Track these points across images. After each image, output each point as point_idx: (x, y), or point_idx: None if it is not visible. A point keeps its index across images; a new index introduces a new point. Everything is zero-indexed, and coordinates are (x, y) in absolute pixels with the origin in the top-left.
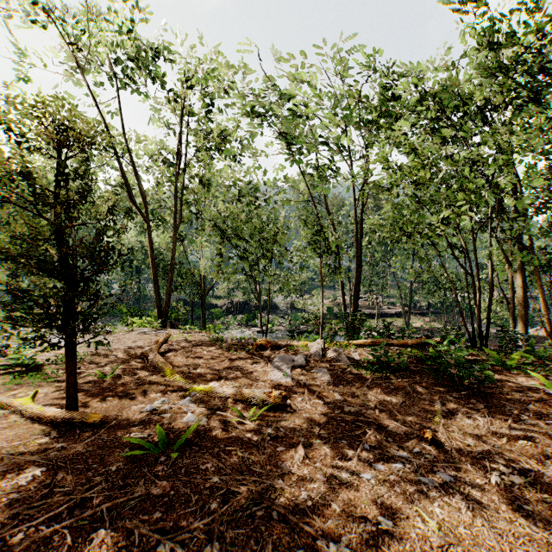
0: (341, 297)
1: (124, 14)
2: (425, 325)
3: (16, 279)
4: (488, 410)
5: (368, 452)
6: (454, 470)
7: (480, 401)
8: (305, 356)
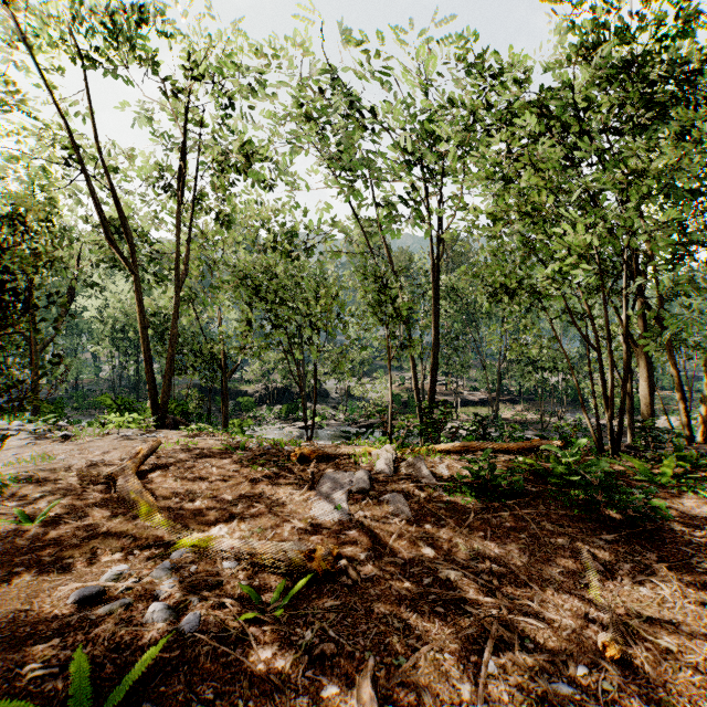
0: (414, 380)
1: None
2: (517, 416)
3: None
4: (666, 566)
5: (498, 683)
6: None
7: (647, 547)
8: (369, 473)
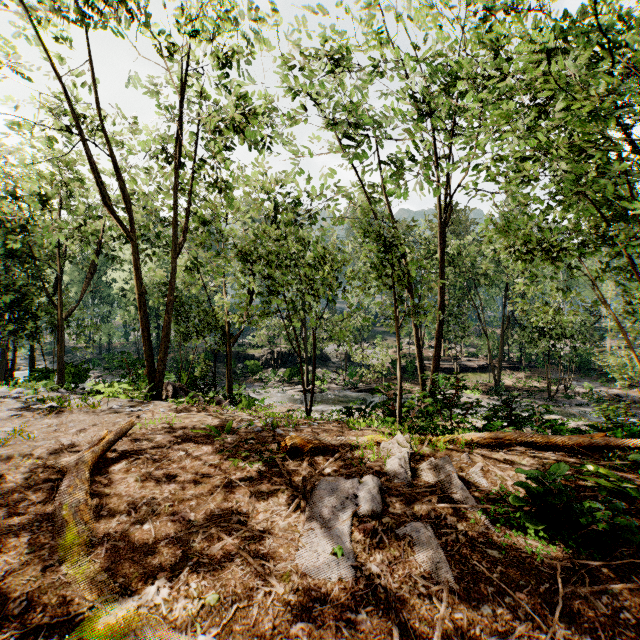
0: (416, 348)
1: None
2: (519, 383)
3: None
4: None
5: None
6: None
7: None
8: (379, 482)
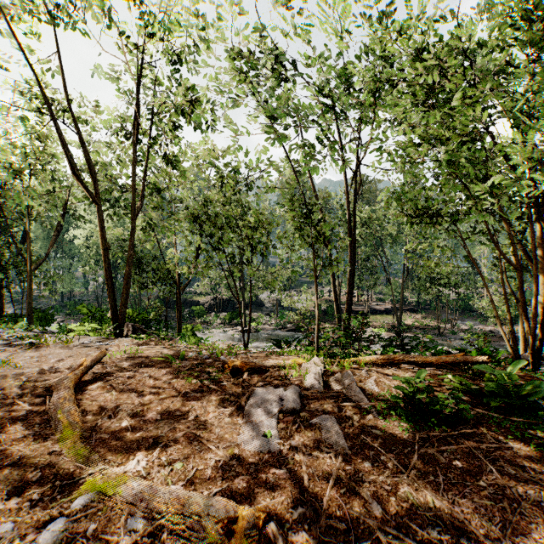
0: (334, 294)
1: None
2: (416, 322)
3: None
4: None
5: None
6: None
7: None
8: (299, 390)
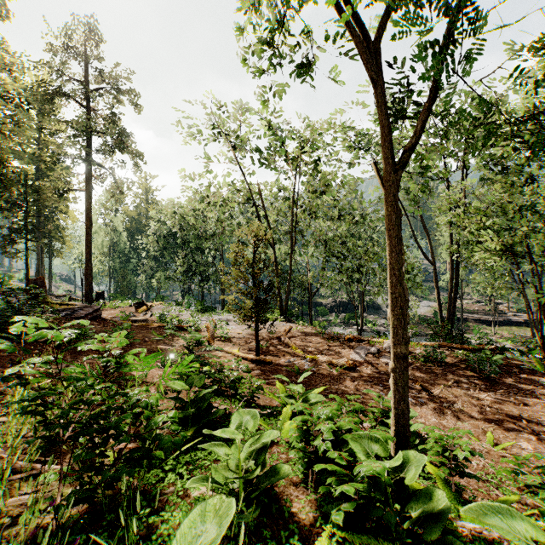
0: (437, 303)
1: (263, 122)
2: None
3: (189, 282)
4: (486, 389)
5: (389, 389)
6: (428, 400)
7: (487, 385)
8: (378, 348)
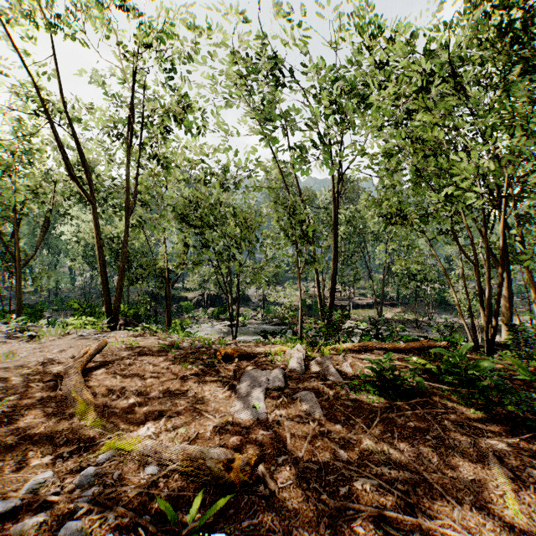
0: (317, 289)
1: None
2: (396, 316)
3: None
4: None
5: None
6: None
7: None
8: (283, 371)
